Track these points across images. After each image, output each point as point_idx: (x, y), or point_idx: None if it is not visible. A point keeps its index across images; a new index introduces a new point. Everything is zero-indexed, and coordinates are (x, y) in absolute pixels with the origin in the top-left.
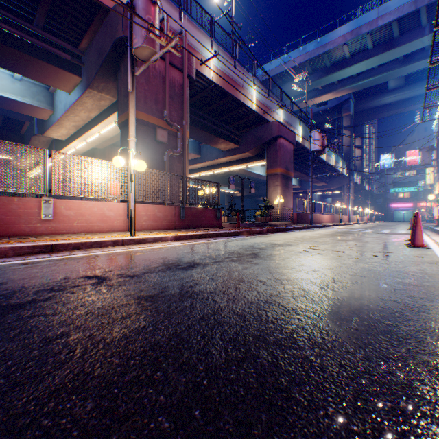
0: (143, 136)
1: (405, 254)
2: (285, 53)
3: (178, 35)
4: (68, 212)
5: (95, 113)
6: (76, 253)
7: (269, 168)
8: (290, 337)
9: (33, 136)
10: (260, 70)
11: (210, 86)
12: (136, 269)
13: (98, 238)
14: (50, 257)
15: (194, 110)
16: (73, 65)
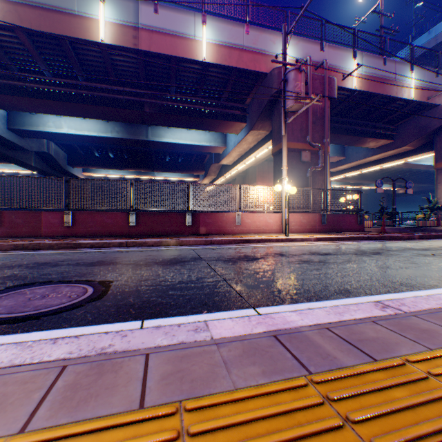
0: (290, 160)
1: None
2: None
3: (319, 66)
4: (247, 220)
5: (252, 144)
6: (259, 244)
7: (437, 161)
8: (358, 273)
9: (211, 164)
10: (432, 32)
11: (352, 94)
12: (295, 253)
13: (266, 237)
14: (249, 245)
15: (335, 119)
16: (240, 117)
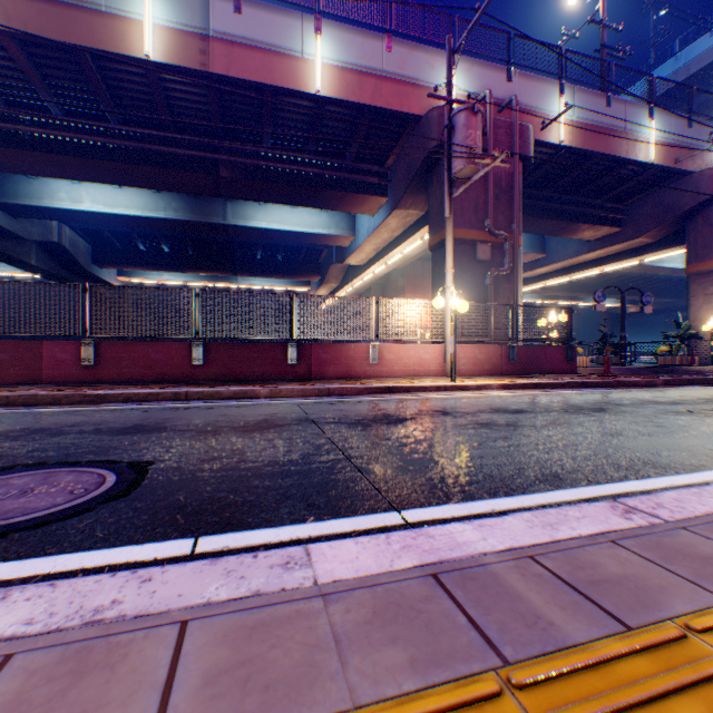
0: (458, 258)
1: None
2: None
3: (505, 106)
4: (389, 356)
5: (397, 232)
6: (408, 395)
7: (691, 261)
8: (573, 444)
9: (330, 264)
10: (680, 58)
11: (557, 153)
12: (467, 409)
13: (420, 383)
14: (391, 397)
15: (531, 193)
16: (378, 187)
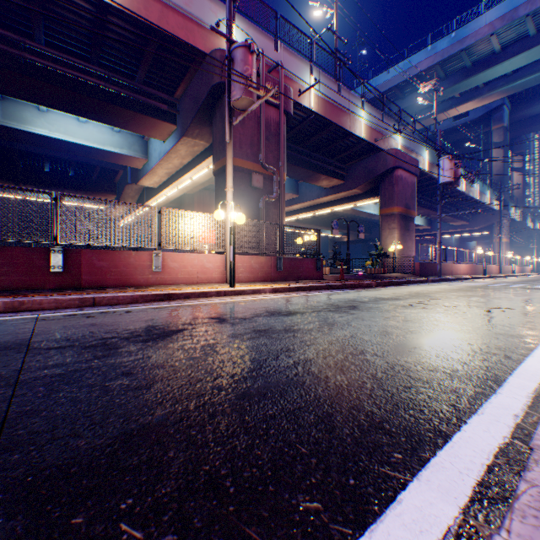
0: (237, 183)
1: (526, 311)
2: (407, 57)
3: (274, 68)
4: (173, 264)
5: (187, 159)
6: (188, 301)
7: (382, 207)
8: (360, 351)
9: (126, 185)
10: (373, 83)
11: (309, 117)
12: (245, 314)
13: (202, 289)
14: (170, 304)
15: (291, 145)
16: (168, 114)
